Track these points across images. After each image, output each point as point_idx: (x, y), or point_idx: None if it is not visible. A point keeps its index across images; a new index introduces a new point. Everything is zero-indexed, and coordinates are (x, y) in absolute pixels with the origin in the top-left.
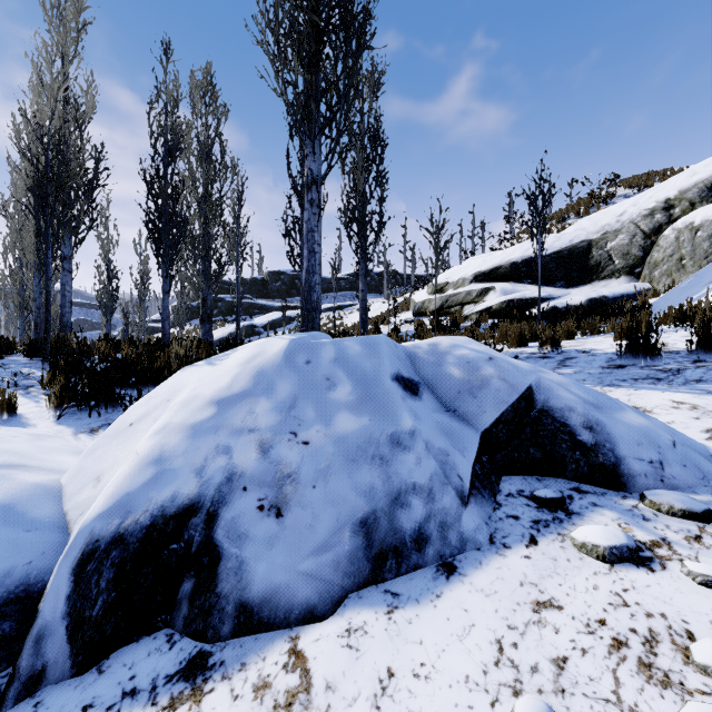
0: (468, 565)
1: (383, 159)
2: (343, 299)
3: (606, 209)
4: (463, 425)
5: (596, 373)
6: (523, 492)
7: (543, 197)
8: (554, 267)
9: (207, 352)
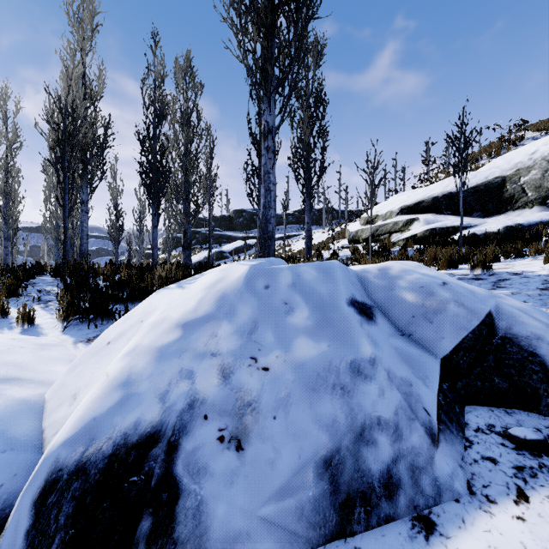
0: (449, 523)
1: (324, 116)
2: (290, 231)
3: (519, 149)
4: (421, 351)
5: (535, 294)
6: (493, 427)
7: (465, 139)
8: (471, 200)
9: (184, 273)
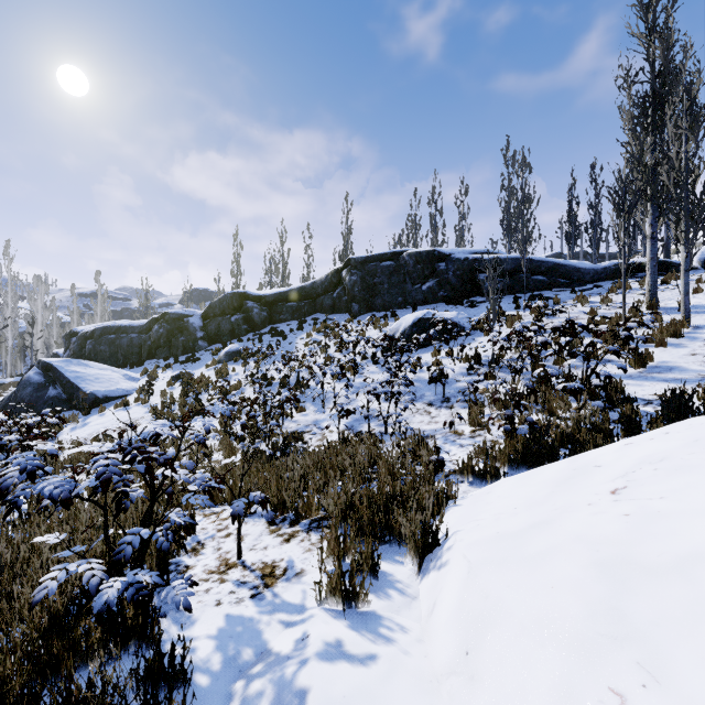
0: None
1: None
2: None
3: None
4: None
5: None
6: None
7: None
8: None
9: None
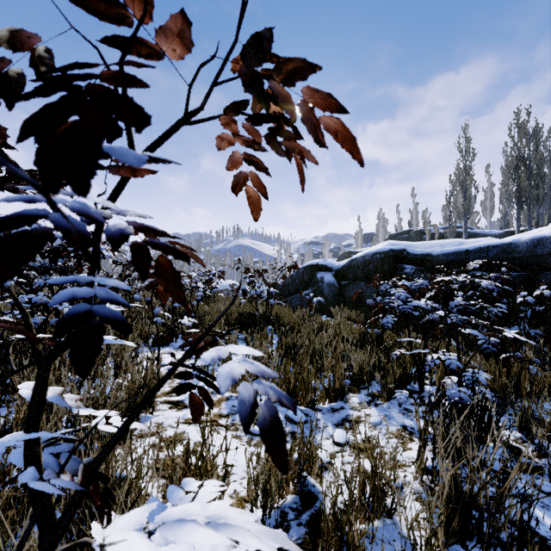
0: None
1: None
2: None
3: None
4: None
5: None
6: None
7: None
8: None
9: None
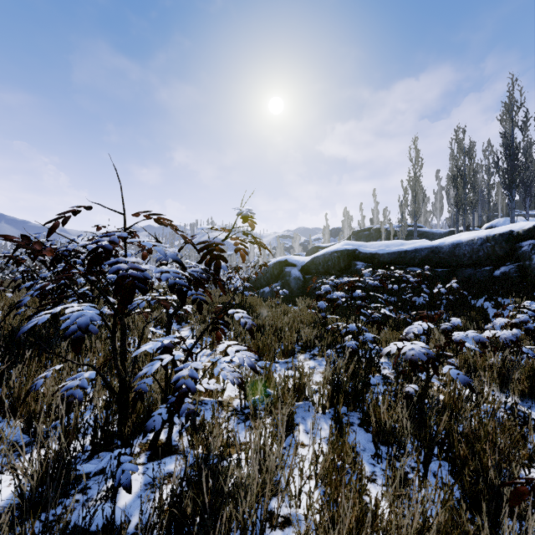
0: None
1: None
2: None
3: None
4: None
5: None
6: None
7: None
8: None
9: None
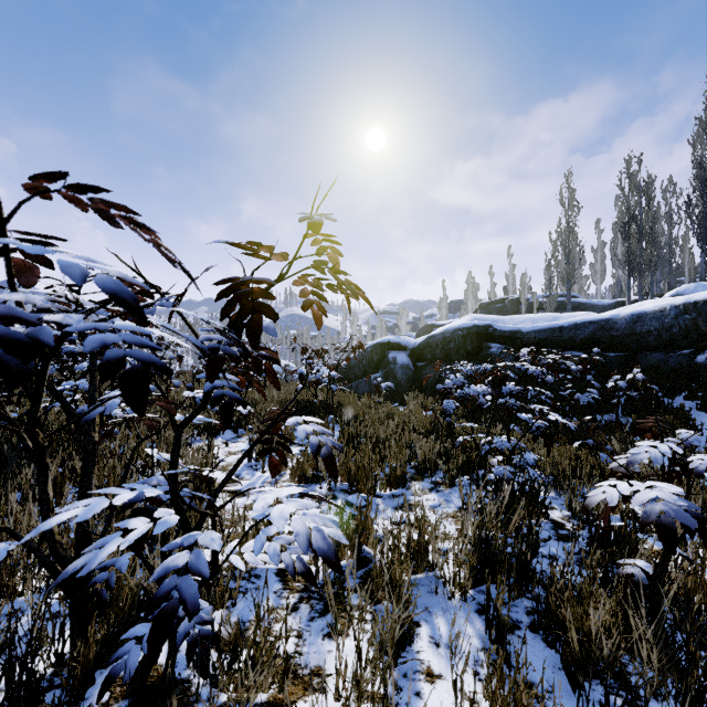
0: None
1: None
2: None
3: None
4: None
5: None
6: None
7: None
8: None
9: None
